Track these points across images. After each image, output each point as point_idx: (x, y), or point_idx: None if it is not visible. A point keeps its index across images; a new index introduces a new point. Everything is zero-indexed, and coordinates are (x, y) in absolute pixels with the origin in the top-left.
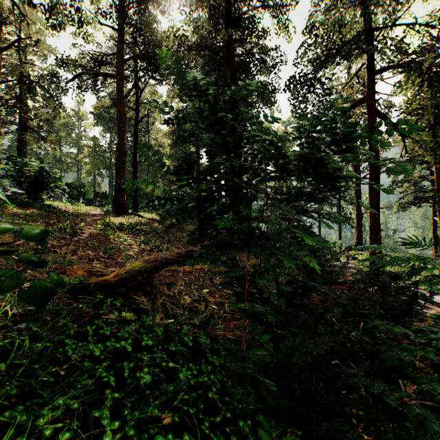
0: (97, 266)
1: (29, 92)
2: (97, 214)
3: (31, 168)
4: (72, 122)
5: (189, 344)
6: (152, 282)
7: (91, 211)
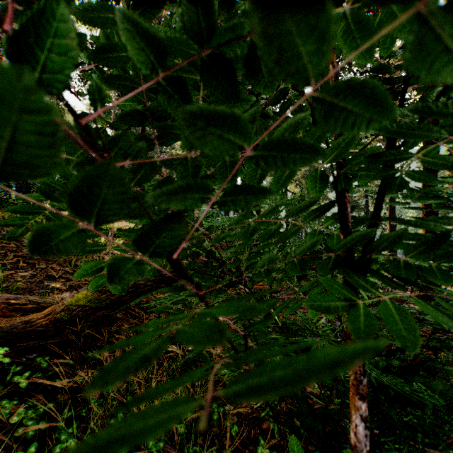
0: (56, 287)
1: None
2: None
3: None
4: None
5: None
6: (133, 312)
7: None
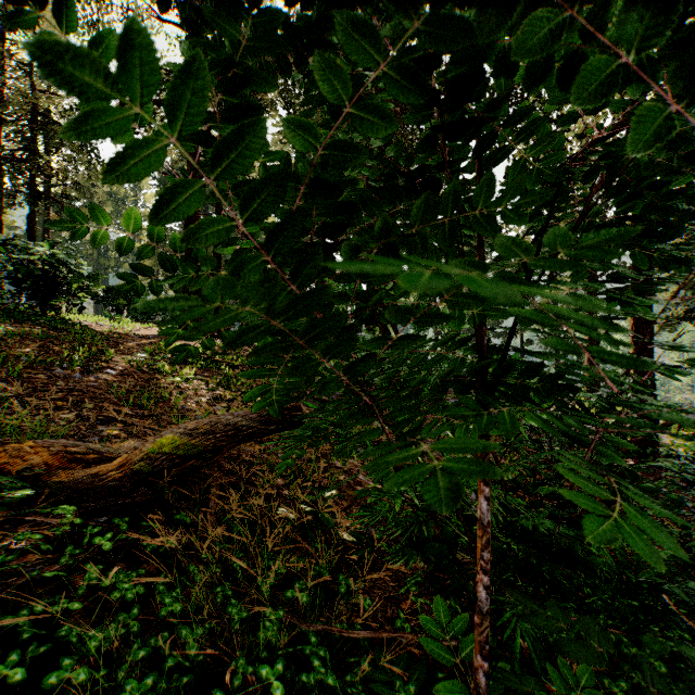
0: (113, 434)
1: (44, 135)
2: (151, 335)
3: (37, 256)
4: (124, 191)
5: (273, 688)
6: (222, 467)
7: (141, 331)
